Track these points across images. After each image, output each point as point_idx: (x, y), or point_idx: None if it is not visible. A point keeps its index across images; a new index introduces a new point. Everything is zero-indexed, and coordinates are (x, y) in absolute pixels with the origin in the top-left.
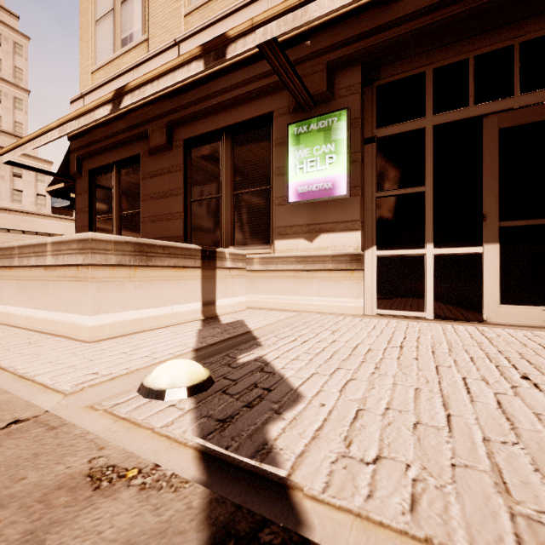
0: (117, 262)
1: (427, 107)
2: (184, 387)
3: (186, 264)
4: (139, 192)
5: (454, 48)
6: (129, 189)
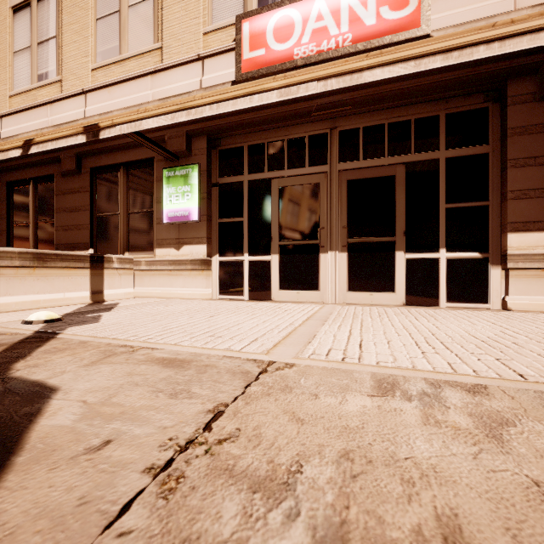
0: (20, 265)
1: (245, 169)
2: (43, 320)
3: (76, 266)
4: (53, 205)
5: (258, 135)
6: (44, 202)
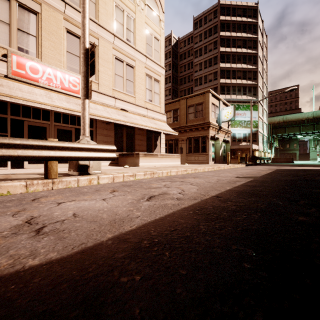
0: None
1: (9, 112)
2: None
3: None
4: None
5: None
6: None
